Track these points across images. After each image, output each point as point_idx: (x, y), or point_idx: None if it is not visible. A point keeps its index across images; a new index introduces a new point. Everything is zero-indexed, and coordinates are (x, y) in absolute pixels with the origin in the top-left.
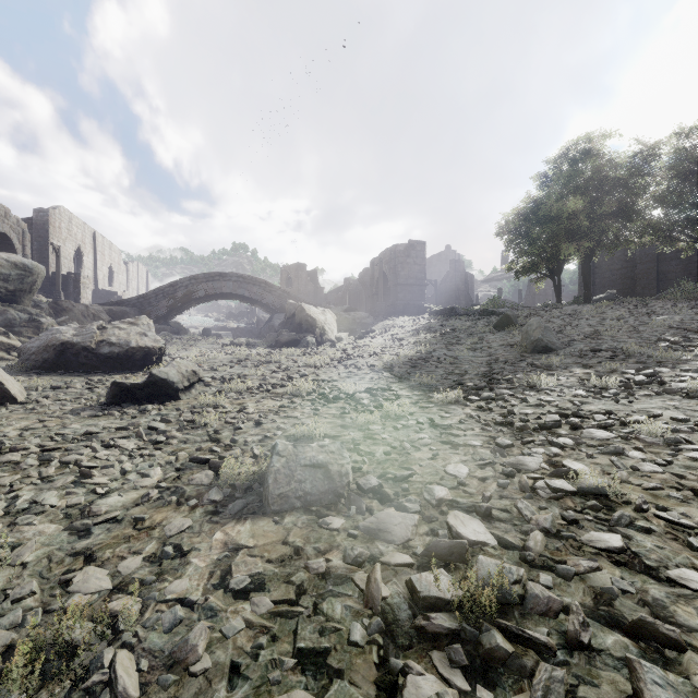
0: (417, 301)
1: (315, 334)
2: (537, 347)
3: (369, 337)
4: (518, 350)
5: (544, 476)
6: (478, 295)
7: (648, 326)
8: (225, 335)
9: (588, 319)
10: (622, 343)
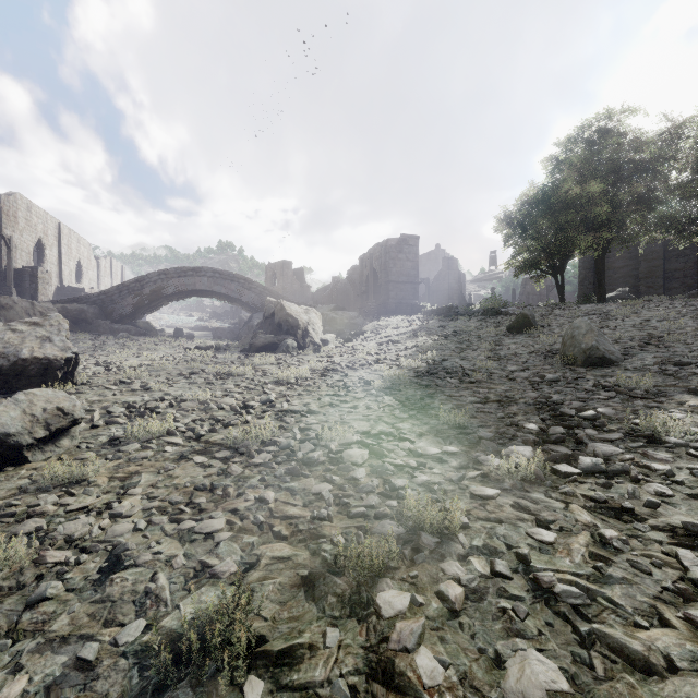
0: (409, 300)
1: (297, 336)
2: (590, 357)
3: (358, 339)
4: (562, 361)
5: None
6: (471, 294)
7: None
8: (206, 335)
9: (625, 319)
10: None
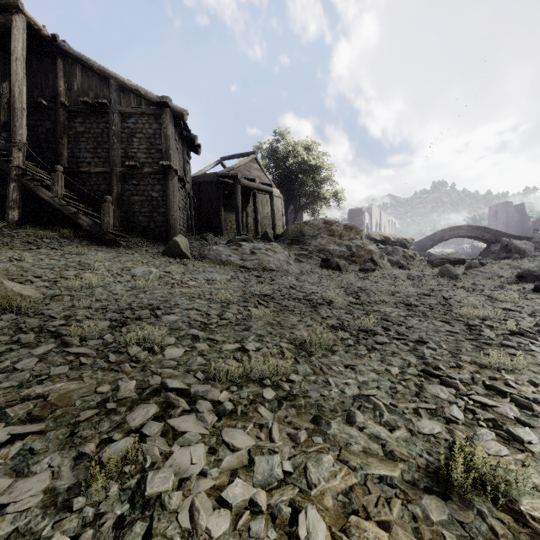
0: None
1: (519, 254)
2: None
3: None
4: None
5: None
6: None
7: None
8: None
9: None
10: None
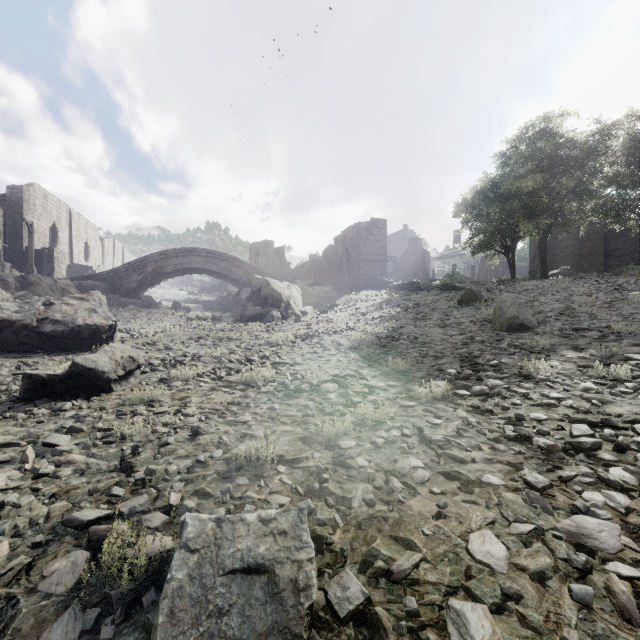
0: (378, 276)
1: (280, 308)
2: (512, 325)
3: (333, 311)
4: (492, 328)
5: (639, 567)
6: (434, 270)
7: (623, 302)
8: (197, 307)
9: (554, 294)
10: (603, 320)
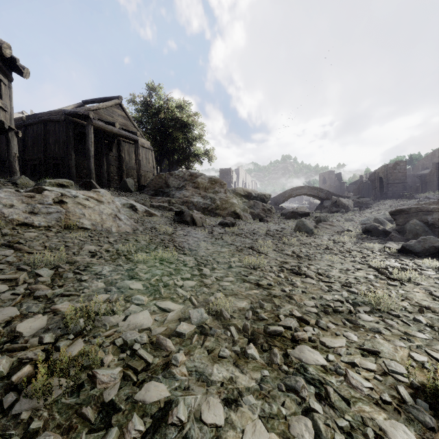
0: (400, 191)
1: (344, 208)
2: None
3: (367, 209)
4: None
5: None
6: None
7: None
8: None
9: None
10: None
